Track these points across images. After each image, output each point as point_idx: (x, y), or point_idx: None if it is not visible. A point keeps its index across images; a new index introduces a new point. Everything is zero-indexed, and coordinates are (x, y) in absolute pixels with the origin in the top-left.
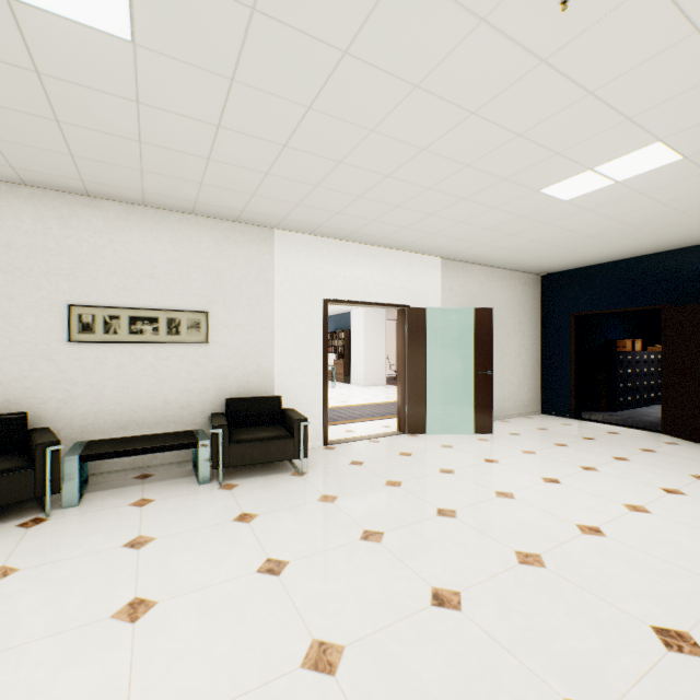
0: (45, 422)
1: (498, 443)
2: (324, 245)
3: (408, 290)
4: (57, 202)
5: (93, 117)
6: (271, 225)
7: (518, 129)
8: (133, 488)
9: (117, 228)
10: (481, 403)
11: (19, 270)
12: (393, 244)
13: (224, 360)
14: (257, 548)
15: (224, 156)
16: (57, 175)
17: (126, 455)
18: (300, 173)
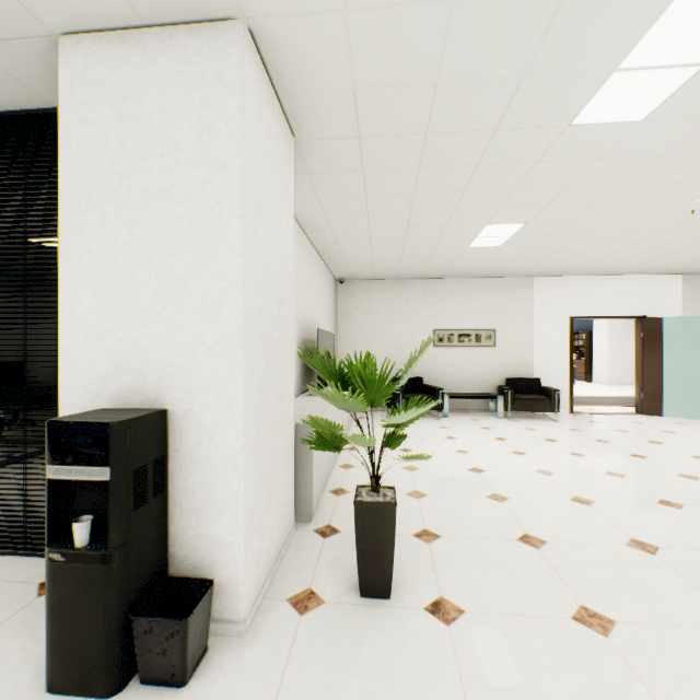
0: (425, 382)
1: None
2: (569, 281)
3: (644, 304)
4: (429, 284)
5: (468, 260)
6: (532, 276)
7: None
8: (465, 416)
9: (452, 291)
10: None
11: (416, 316)
12: (628, 273)
13: (504, 356)
14: (540, 436)
15: (518, 260)
16: (435, 275)
17: (465, 398)
18: (557, 258)
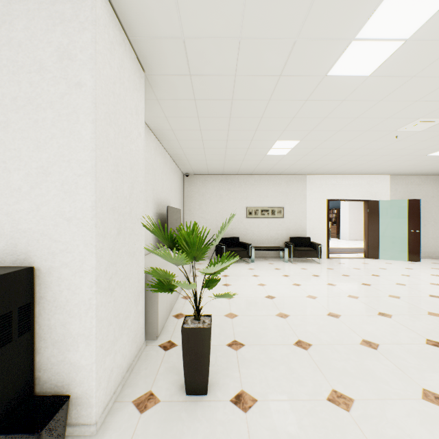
0: (240, 240)
1: (419, 265)
2: (327, 178)
3: (369, 192)
4: (243, 178)
5: (267, 163)
6: (305, 174)
7: (400, 148)
8: (265, 261)
9: (257, 183)
10: (412, 246)
11: (235, 198)
12: (360, 173)
13: (289, 223)
14: (310, 273)
15: (297, 164)
16: (247, 172)
17: (265, 250)
18: (320, 164)
